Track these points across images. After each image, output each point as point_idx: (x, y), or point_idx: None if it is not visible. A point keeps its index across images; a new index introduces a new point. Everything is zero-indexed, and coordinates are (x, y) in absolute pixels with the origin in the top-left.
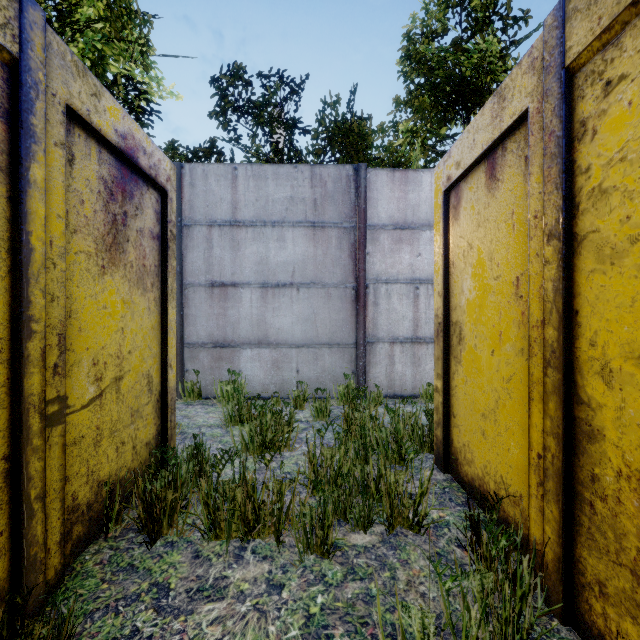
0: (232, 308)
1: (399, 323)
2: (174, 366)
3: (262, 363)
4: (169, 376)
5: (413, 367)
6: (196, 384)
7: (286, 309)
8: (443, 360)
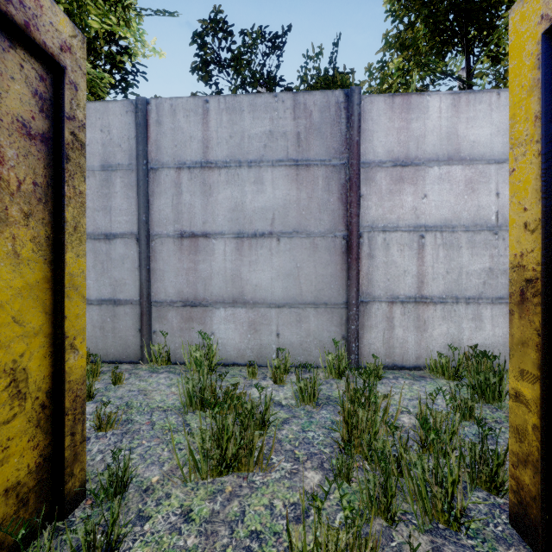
0: (203, 262)
1: (399, 279)
2: (82, 346)
3: (237, 325)
4: (68, 363)
5: (417, 332)
6: (164, 347)
7: (264, 263)
8: (543, 349)
